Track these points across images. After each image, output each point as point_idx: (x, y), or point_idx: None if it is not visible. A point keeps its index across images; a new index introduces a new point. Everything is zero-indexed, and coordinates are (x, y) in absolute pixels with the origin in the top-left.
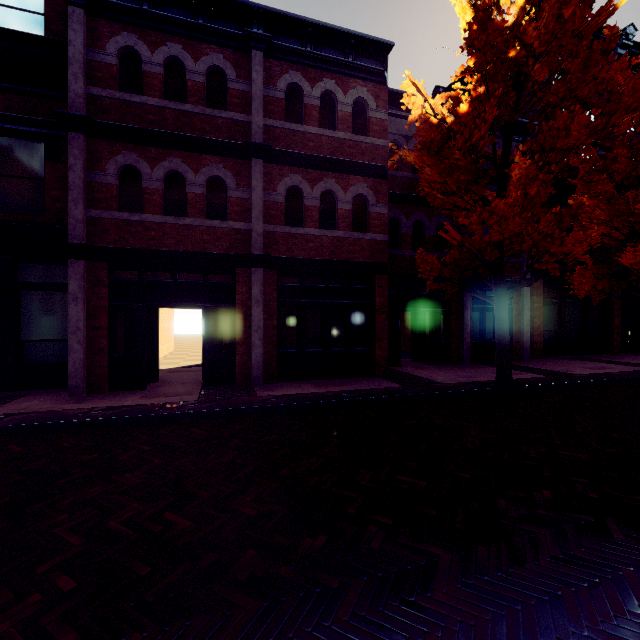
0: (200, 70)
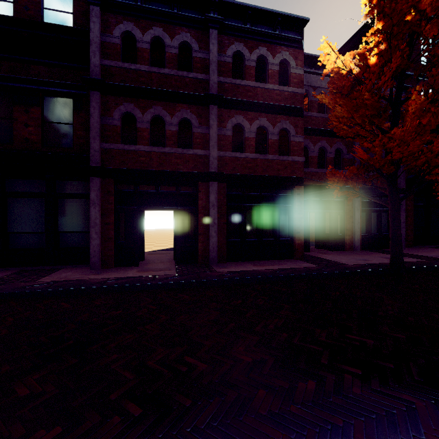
0: (174, 45)
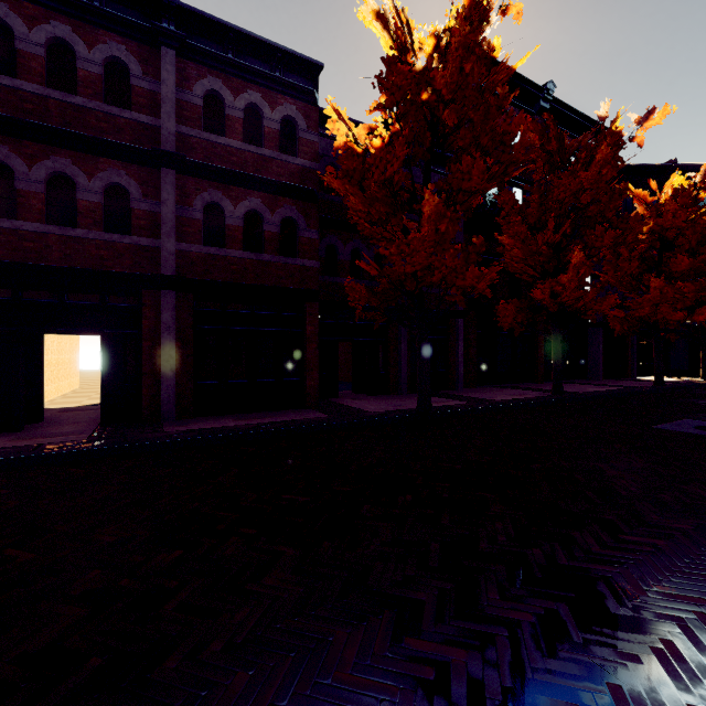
0: (95, 59)
